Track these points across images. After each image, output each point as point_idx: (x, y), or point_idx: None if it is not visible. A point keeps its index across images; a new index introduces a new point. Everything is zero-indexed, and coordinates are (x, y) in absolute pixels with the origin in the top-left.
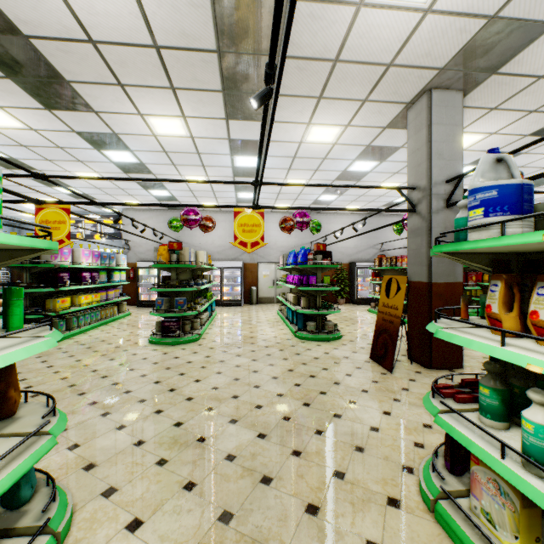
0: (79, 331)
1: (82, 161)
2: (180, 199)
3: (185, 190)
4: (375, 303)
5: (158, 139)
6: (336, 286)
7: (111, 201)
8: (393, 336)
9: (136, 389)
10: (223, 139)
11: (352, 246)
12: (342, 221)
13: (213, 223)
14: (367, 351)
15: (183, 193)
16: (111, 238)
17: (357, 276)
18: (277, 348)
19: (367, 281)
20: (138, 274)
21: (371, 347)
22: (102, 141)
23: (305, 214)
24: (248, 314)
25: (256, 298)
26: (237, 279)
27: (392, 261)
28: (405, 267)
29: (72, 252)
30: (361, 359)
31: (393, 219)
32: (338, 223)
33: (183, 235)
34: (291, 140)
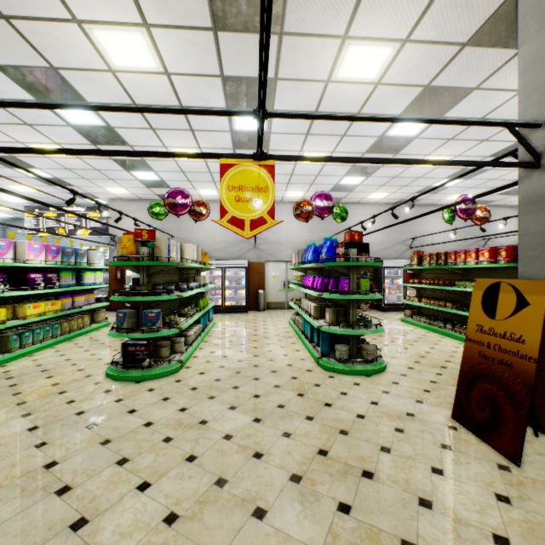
0: (21, 353)
1: (30, 124)
2: (172, 184)
3: (176, 172)
4: (410, 311)
5: (119, 80)
6: (376, 293)
7: (92, 188)
8: (514, 392)
9: (5, 520)
10: (214, 77)
11: (377, 241)
12: (365, 212)
13: (207, 208)
14: (439, 399)
15: (173, 176)
16: (98, 233)
17: (384, 278)
18: (294, 391)
19: (396, 284)
20: (124, 275)
21: (455, 399)
22: (41, 85)
23: (327, 197)
24: (253, 325)
25: (263, 304)
26: (241, 280)
27: (439, 258)
28: (463, 266)
29: (15, 245)
30: (438, 419)
31: (426, 210)
32: (361, 214)
33: (178, 230)
34: (313, 77)
